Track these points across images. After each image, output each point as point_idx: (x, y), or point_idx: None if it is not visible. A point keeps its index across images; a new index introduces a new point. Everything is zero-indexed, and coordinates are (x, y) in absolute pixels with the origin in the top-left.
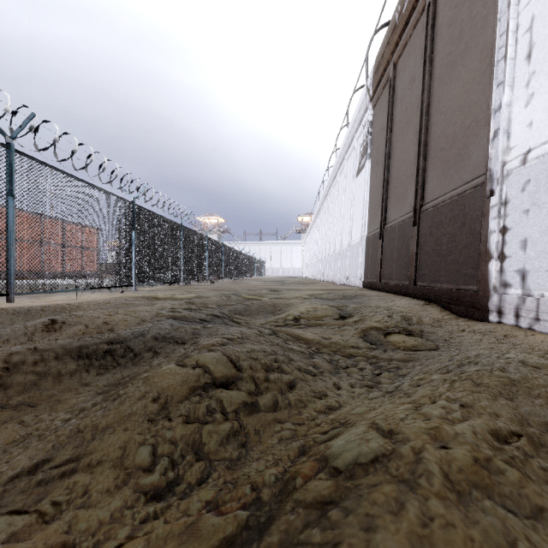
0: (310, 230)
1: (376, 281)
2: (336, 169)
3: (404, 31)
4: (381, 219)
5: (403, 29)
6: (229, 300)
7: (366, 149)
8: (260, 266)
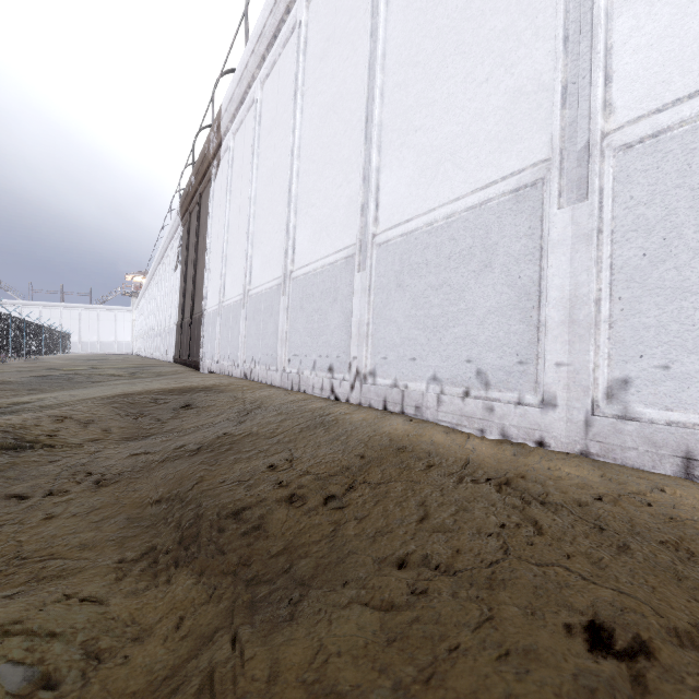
0: (142, 297)
1: (178, 357)
2: (163, 252)
3: (193, 200)
4: (182, 315)
5: (192, 199)
6: (52, 371)
7: (179, 256)
8: (63, 340)
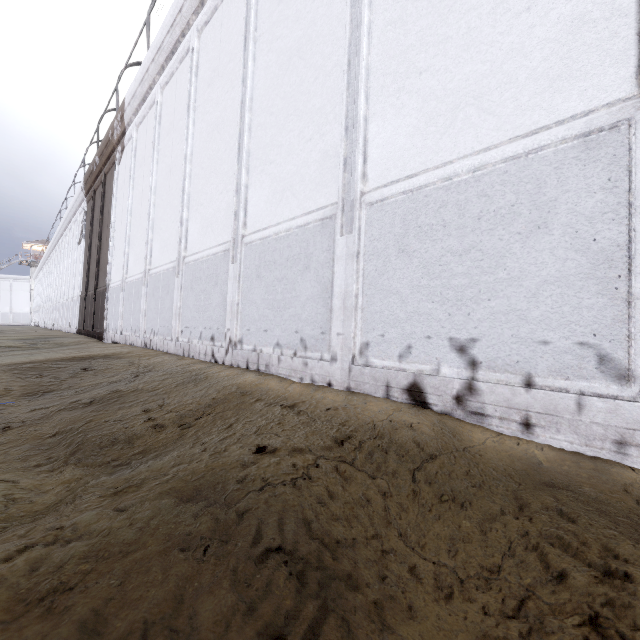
0: (42, 267)
1: (82, 328)
2: (66, 224)
3: (97, 179)
4: (86, 288)
5: (97, 178)
6: None
7: (83, 230)
8: None
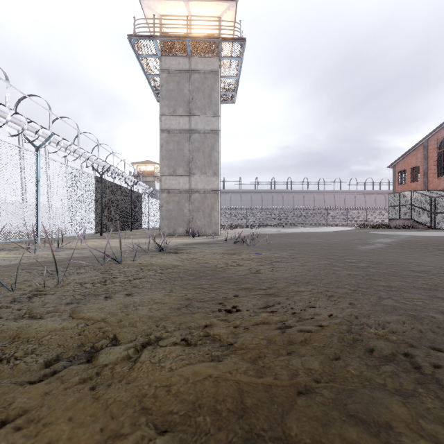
0: None
1: None
2: None
3: None
4: None
5: None
6: None
7: None
8: None
